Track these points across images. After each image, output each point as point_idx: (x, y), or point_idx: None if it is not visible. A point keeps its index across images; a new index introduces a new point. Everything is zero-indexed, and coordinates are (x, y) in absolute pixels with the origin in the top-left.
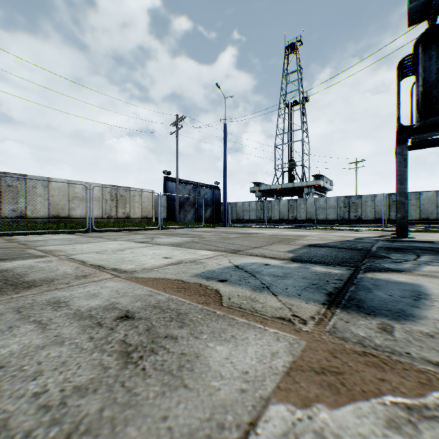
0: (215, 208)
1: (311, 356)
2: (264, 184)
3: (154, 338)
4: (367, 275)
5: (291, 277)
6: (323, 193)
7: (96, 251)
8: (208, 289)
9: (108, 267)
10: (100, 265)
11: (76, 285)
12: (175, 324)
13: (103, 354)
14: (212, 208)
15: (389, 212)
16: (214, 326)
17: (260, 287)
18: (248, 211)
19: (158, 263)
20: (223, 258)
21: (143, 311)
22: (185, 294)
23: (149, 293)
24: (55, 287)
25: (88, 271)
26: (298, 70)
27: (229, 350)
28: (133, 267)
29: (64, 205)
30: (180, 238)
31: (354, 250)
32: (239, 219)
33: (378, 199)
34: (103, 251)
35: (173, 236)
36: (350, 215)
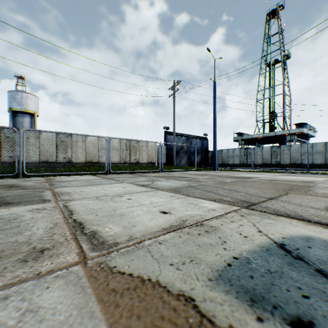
0: (203, 154)
1: None
2: (246, 134)
3: None
4: None
5: None
6: (305, 139)
7: (97, 196)
8: None
9: (88, 227)
10: (82, 223)
11: None
12: None
13: None
14: (201, 154)
15: None
16: None
17: None
18: (232, 157)
19: (153, 223)
20: (241, 218)
21: None
22: None
23: None
24: None
25: (56, 238)
26: (278, 32)
27: None
28: (118, 231)
29: (95, 154)
30: (178, 181)
31: None
32: (224, 163)
33: None
34: (103, 196)
35: (171, 180)
36: None
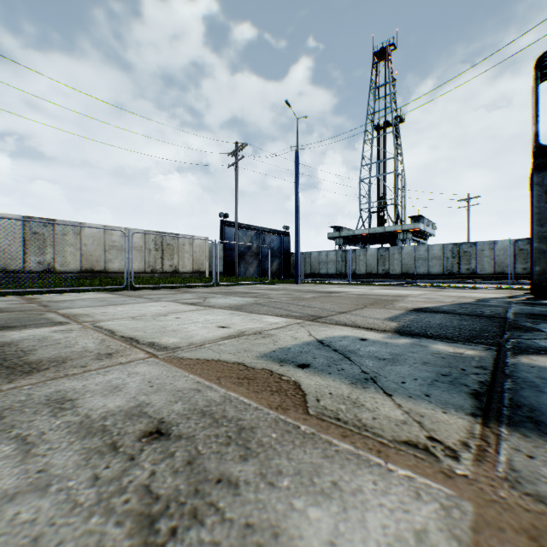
0: (283, 259)
1: (495, 545)
2: (346, 229)
3: (199, 483)
4: (521, 360)
5: (404, 361)
6: (423, 239)
7: (131, 316)
8: (283, 381)
9: (143, 340)
10: (133, 338)
11: (94, 370)
12: (235, 452)
13: (107, 521)
14: (280, 259)
15: (514, 264)
16: (299, 457)
17: (362, 378)
18: (326, 263)
19: (211, 334)
20: (300, 328)
21: (185, 420)
22: (249, 389)
23: (195, 387)
24: (65, 373)
25: (115, 347)
26: (389, 82)
27: (333, 521)
28: (177, 340)
29: (99, 256)
30: (241, 298)
31: (483, 317)
32: (313, 273)
33: (499, 246)
34: (141, 316)
35: (232, 296)
36: (460, 268)
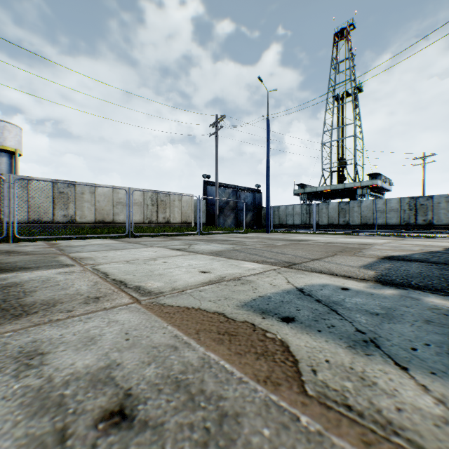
0: (255, 212)
1: None
2: (309, 186)
3: None
4: None
5: (401, 318)
6: (380, 194)
7: (126, 260)
8: (268, 340)
9: (130, 284)
10: (122, 281)
11: (78, 316)
12: None
13: None
14: (252, 212)
15: None
16: None
17: (359, 339)
18: (292, 215)
19: (193, 279)
20: (277, 274)
21: (155, 394)
22: (231, 350)
23: (172, 343)
24: (50, 318)
25: (104, 291)
26: (349, 57)
27: None
28: (161, 285)
29: (109, 210)
30: (220, 245)
31: None
32: (281, 224)
33: None
34: (134, 260)
35: (213, 243)
36: (416, 219)
